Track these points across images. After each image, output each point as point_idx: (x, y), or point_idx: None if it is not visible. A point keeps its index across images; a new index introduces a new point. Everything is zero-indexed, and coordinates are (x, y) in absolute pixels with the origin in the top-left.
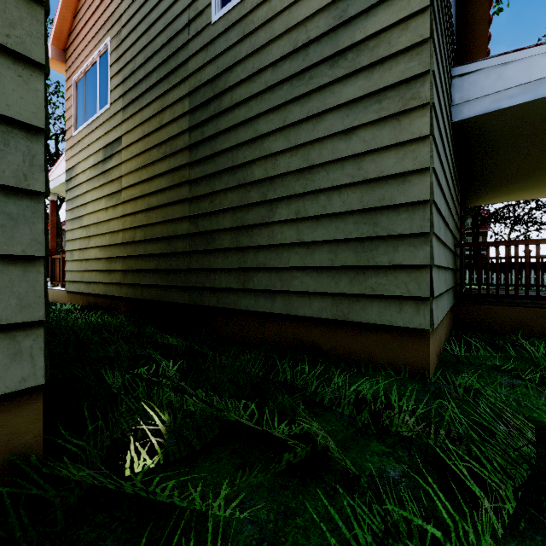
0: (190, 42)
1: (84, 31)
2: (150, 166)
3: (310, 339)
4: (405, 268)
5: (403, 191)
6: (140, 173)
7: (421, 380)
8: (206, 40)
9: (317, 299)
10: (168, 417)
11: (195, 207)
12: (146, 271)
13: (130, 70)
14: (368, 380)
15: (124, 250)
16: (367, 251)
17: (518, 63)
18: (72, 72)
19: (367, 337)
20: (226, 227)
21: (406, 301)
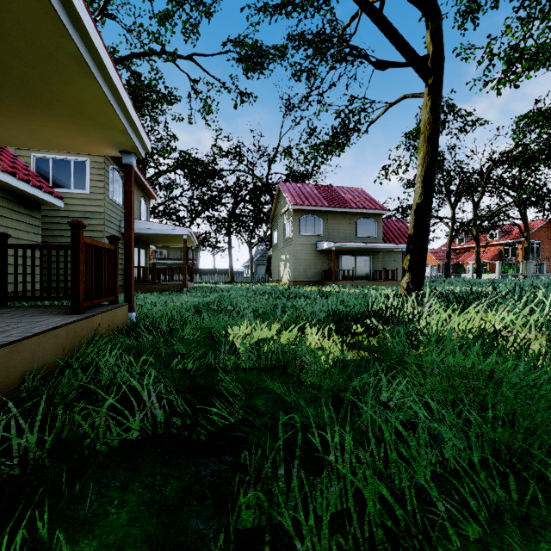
0: None
1: None
2: None
3: None
4: None
5: None
6: None
7: None
8: None
9: None
10: None
11: None
12: None
13: None
14: None
15: None
16: None
17: (136, 222)
18: None
19: None
20: None
21: None
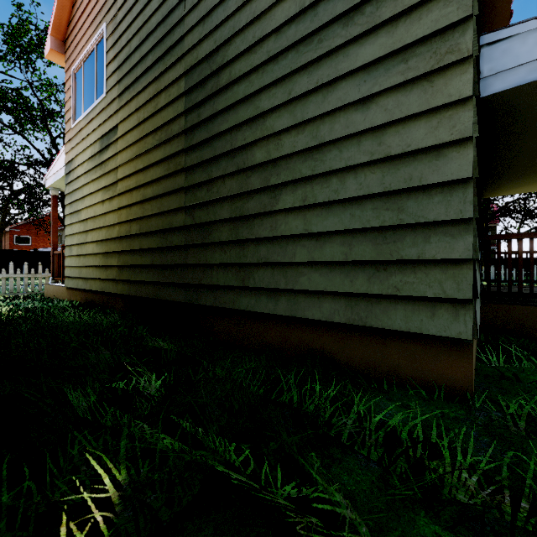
0: (186, 17)
1: (82, 19)
2: (145, 155)
3: (319, 346)
4: (439, 263)
5: (437, 168)
6: (135, 163)
7: (462, 403)
8: (202, 12)
9: (328, 299)
10: (125, 475)
11: (191, 197)
12: (141, 267)
13: (125, 54)
14: (395, 402)
15: (120, 244)
16: (389, 242)
17: None
18: (70, 63)
19: (389, 346)
20: (224, 218)
21: (440, 304)
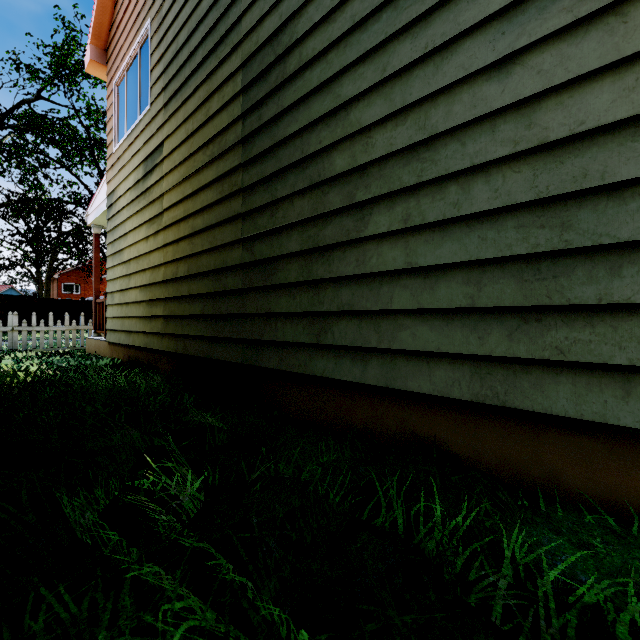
0: None
1: (125, 19)
2: (195, 176)
3: (428, 433)
4: (639, 309)
5: (635, 154)
6: (183, 187)
7: None
8: None
9: (443, 364)
10: None
11: (250, 226)
12: (190, 318)
13: (172, 53)
14: (565, 536)
15: (166, 290)
16: (546, 278)
17: None
18: (112, 75)
19: (545, 440)
20: (292, 251)
21: None
